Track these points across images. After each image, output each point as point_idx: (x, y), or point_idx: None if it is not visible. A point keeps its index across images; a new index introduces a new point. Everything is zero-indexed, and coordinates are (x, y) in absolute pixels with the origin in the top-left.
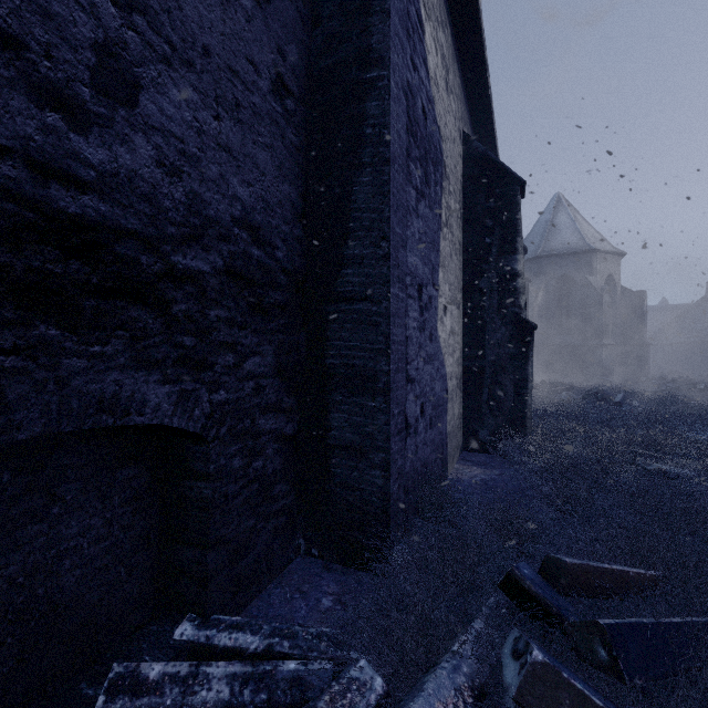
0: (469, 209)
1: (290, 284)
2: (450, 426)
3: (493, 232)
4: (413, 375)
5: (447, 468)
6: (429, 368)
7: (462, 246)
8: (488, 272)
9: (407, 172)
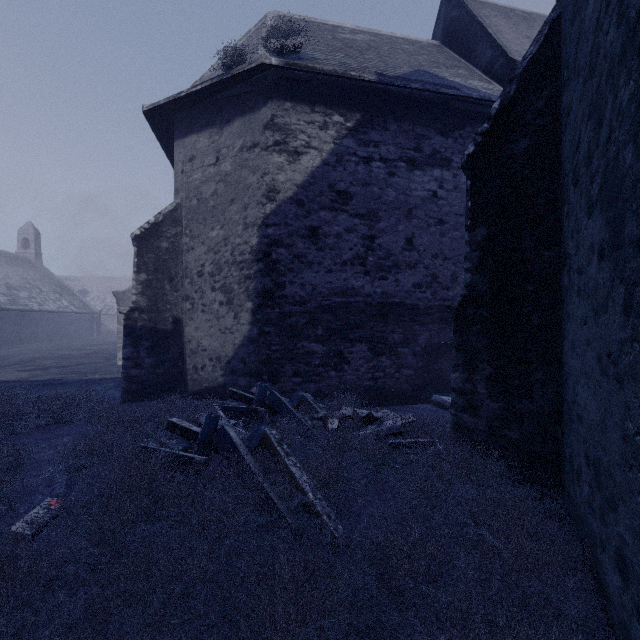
0: None
1: None
2: None
3: None
4: None
5: None
6: None
7: None
8: None
9: None
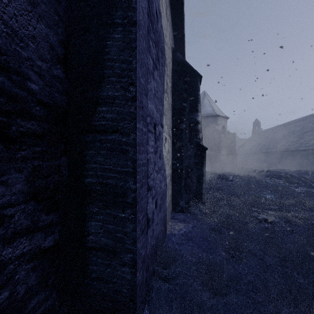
0: (175, 88)
1: (48, 116)
2: (168, 203)
3: (187, 100)
4: (151, 184)
5: (166, 228)
6: (159, 176)
7: (172, 106)
8: (184, 120)
9: (148, 43)
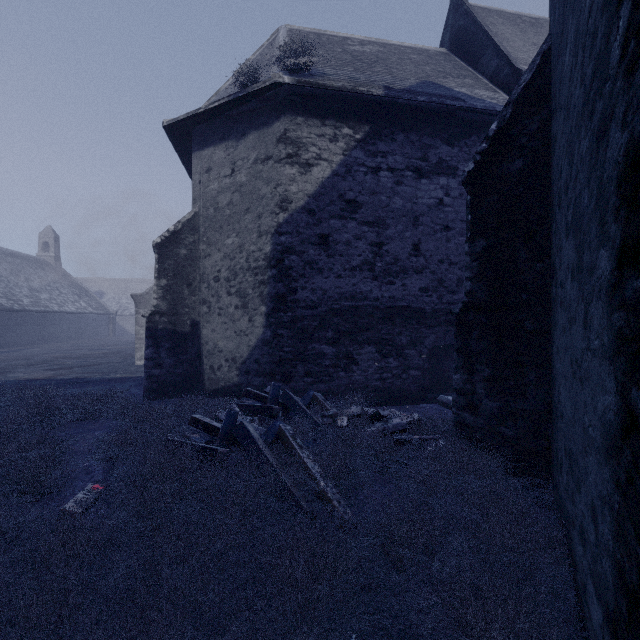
0: None
1: None
2: None
3: None
4: None
5: None
6: None
7: None
8: None
9: None
